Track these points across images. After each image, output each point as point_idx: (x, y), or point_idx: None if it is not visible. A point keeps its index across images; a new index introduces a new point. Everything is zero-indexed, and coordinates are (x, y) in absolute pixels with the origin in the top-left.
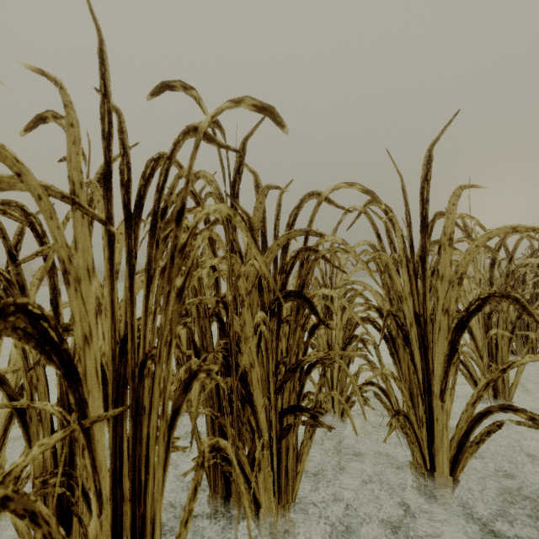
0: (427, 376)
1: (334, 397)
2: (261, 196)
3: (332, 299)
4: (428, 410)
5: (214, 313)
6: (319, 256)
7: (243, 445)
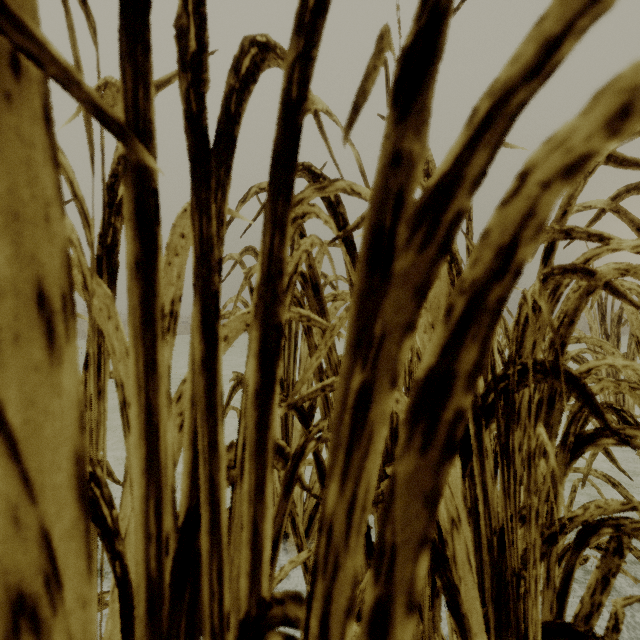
0: None
1: None
2: None
3: None
4: None
5: None
6: (597, 284)
7: None
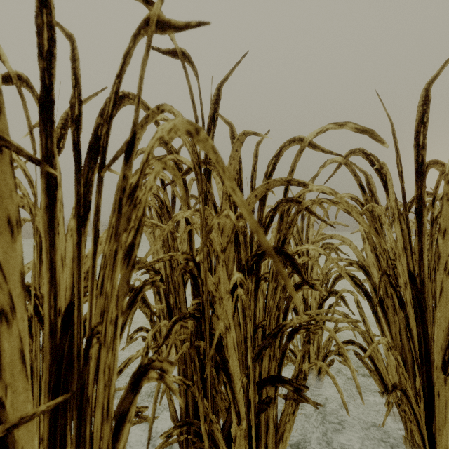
0: (425, 343)
1: (311, 352)
2: (237, 144)
3: (307, 253)
4: (426, 382)
5: (187, 269)
6: (302, 208)
7: (218, 416)
